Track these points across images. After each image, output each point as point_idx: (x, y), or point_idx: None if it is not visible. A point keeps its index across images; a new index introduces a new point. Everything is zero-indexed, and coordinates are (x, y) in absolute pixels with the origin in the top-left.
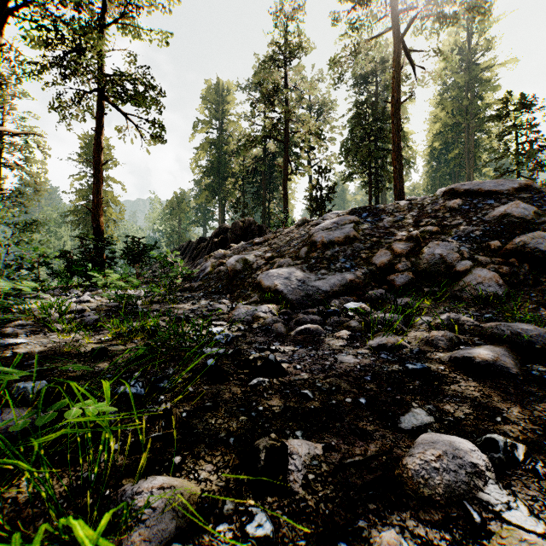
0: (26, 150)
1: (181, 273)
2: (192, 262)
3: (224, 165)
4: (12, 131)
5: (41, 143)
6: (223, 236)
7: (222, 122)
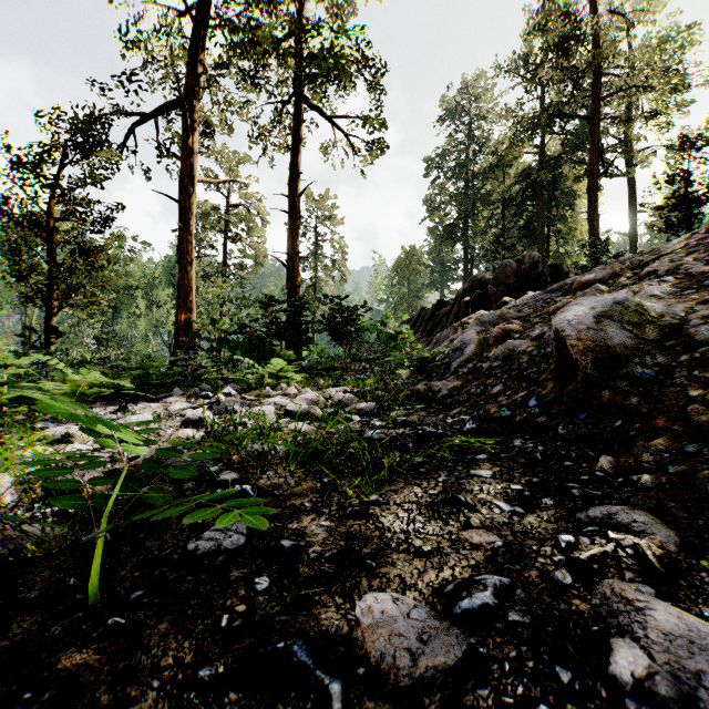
0: (244, 218)
1: (408, 357)
2: (426, 338)
3: (472, 195)
4: (210, 181)
5: (259, 209)
6: (479, 292)
7: (468, 134)
